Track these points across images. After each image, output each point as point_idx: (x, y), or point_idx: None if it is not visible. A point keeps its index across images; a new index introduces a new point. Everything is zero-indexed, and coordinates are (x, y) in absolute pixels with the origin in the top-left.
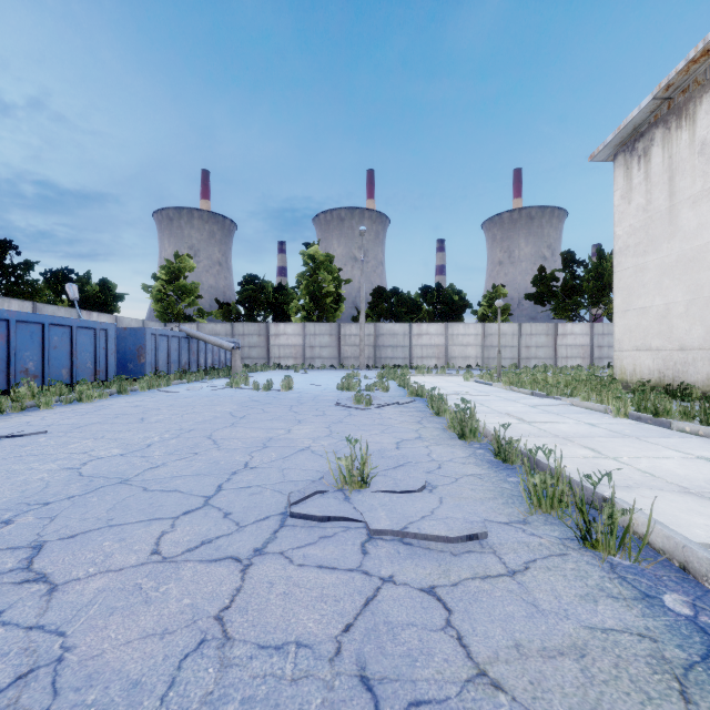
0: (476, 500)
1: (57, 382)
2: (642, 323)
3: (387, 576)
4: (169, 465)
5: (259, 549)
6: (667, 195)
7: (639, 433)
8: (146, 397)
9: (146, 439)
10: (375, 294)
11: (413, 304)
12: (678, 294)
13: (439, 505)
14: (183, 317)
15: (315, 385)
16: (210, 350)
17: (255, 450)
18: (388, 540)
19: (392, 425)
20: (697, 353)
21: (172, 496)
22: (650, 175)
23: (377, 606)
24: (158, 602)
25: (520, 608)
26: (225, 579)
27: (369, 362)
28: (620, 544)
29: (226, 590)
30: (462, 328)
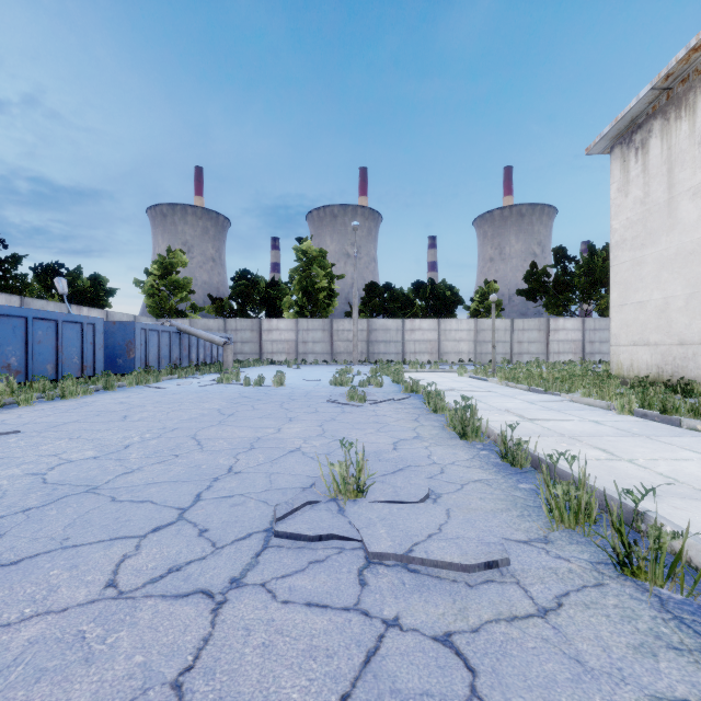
0: (487, 512)
1: (40, 377)
2: (640, 317)
3: (391, 618)
4: (145, 470)
5: (236, 579)
6: (666, 187)
7: (648, 431)
8: (133, 393)
9: (125, 440)
10: (368, 289)
11: (405, 299)
12: (677, 288)
13: (447, 520)
14: (176, 313)
15: (308, 381)
16: (202, 345)
17: (241, 452)
18: (390, 566)
19: (387, 423)
20: (697, 348)
21: (142, 508)
22: (648, 167)
23: (381, 664)
24: (101, 661)
25: (562, 667)
26: (191, 624)
27: (362, 357)
28: (669, 573)
29: (191, 641)
30: (454, 324)
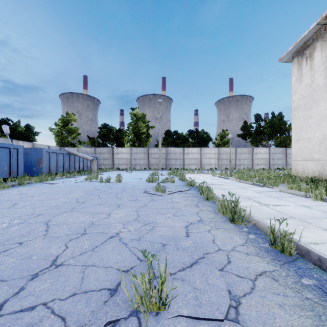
0: None
1: None
2: (308, 146)
3: None
4: None
5: None
6: (324, 77)
7: None
8: (34, 187)
9: None
10: (166, 133)
11: (184, 138)
12: None
13: None
14: (70, 144)
15: (135, 179)
16: (81, 160)
17: (73, 239)
18: None
19: (179, 208)
20: None
21: None
22: (313, 67)
23: None
24: None
25: None
26: None
27: (163, 166)
28: None
29: None
30: (208, 150)
